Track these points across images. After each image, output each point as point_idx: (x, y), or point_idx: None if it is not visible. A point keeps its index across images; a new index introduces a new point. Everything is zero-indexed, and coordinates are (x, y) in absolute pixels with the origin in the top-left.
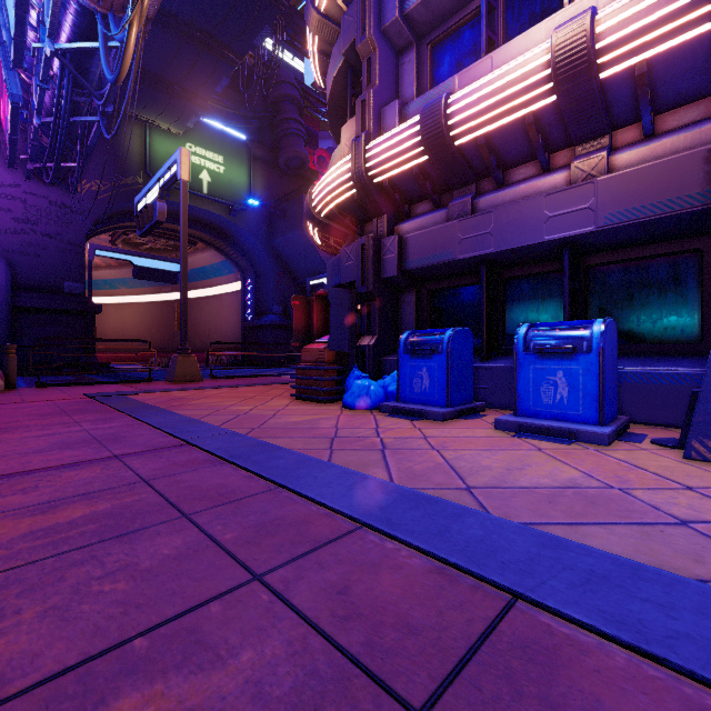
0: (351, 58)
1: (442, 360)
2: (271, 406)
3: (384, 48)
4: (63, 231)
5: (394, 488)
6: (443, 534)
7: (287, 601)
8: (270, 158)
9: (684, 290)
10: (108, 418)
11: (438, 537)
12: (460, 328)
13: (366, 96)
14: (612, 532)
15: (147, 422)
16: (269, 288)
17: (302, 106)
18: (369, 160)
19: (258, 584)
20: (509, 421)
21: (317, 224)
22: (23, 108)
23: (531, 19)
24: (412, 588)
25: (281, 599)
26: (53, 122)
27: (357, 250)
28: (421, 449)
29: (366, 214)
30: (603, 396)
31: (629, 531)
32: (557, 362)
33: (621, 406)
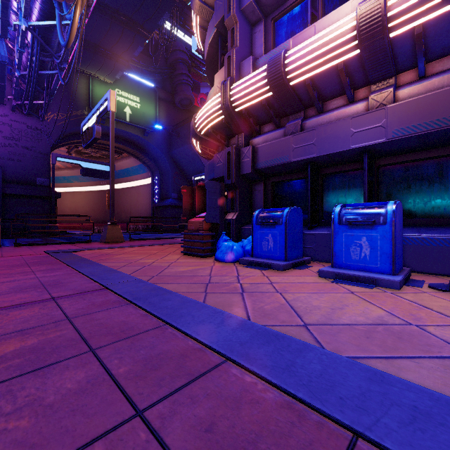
0: (221, 29)
1: (282, 229)
2: (167, 259)
3: (243, 22)
4: (36, 145)
5: (251, 325)
6: (290, 369)
7: (161, 440)
8: (169, 99)
9: (446, 182)
10: (55, 268)
11: (286, 371)
12: (294, 207)
13: (230, 53)
14: (421, 366)
15: (80, 272)
16: (169, 182)
17: (190, 65)
18: (232, 96)
19: (138, 421)
20: (329, 271)
21: (198, 139)
22: (10, 65)
23: (341, 1)
24: (268, 424)
25: (156, 438)
26: (28, 74)
27: (224, 156)
28: (269, 292)
29: (230, 132)
30: (395, 254)
31: (434, 365)
32: (362, 231)
33: (404, 260)
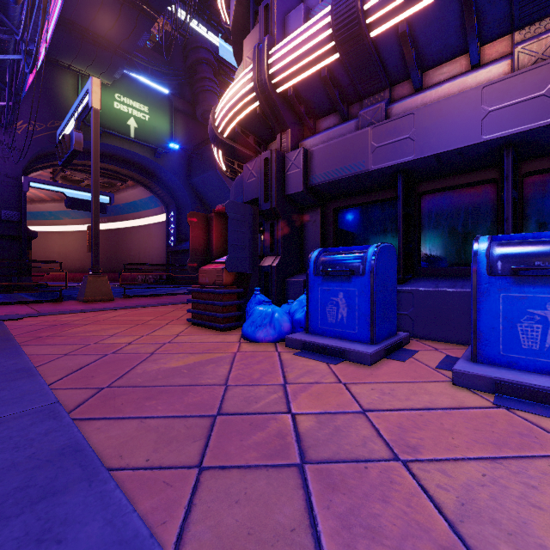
0: None
1: (365, 284)
2: (158, 336)
3: None
4: (1, 165)
5: None
6: None
7: None
8: (189, 110)
9: None
10: None
11: None
12: (385, 244)
13: None
14: None
15: None
16: None
17: (216, 68)
18: (272, 66)
19: None
20: (478, 375)
21: (220, 146)
22: None
23: None
24: None
25: None
26: None
27: (259, 165)
28: (374, 460)
29: (269, 133)
30: None
31: None
32: (547, 289)
33: None
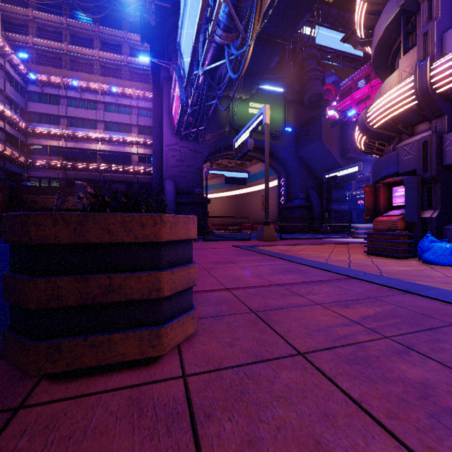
0: (407, 6)
1: None
2: (358, 258)
3: None
4: (194, 163)
5: None
6: None
7: None
8: (297, 99)
9: None
10: (270, 259)
11: None
12: None
13: (428, 29)
14: None
15: (300, 263)
16: (296, 182)
17: (319, 58)
18: (434, 76)
19: None
20: None
21: (368, 134)
22: None
23: None
24: None
25: None
26: (198, 109)
27: (417, 146)
28: None
29: (418, 119)
30: None
31: None
32: None
33: None
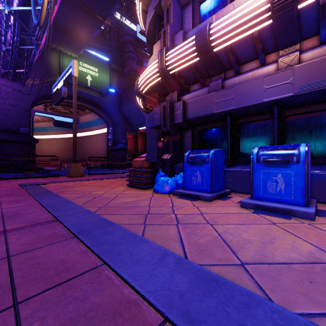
0: (158, 10)
1: (208, 167)
2: (115, 191)
3: (175, 4)
4: (19, 103)
5: (189, 266)
6: None
7: None
8: (120, 70)
9: None
10: (20, 199)
11: None
12: (218, 149)
13: (165, 28)
14: None
15: (40, 203)
16: (119, 131)
17: (135, 45)
18: (167, 61)
19: None
20: (249, 203)
21: (141, 97)
22: None
23: None
24: None
25: None
26: (11, 48)
27: (161, 109)
28: (201, 223)
29: (165, 91)
30: (307, 189)
31: None
32: (277, 169)
33: None
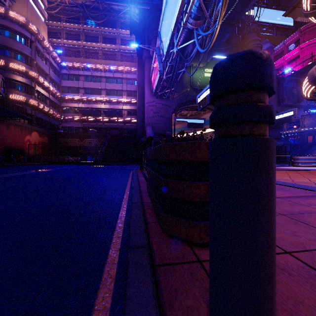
0: None
1: None
2: None
3: None
4: (166, 114)
5: None
6: None
7: None
8: None
9: None
10: None
11: None
12: None
13: None
14: None
15: None
16: None
17: (259, 31)
18: None
19: None
20: None
21: None
22: None
23: None
24: None
25: None
26: (171, 76)
27: None
28: None
29: None
30: None
31: None
32: None
33: None
